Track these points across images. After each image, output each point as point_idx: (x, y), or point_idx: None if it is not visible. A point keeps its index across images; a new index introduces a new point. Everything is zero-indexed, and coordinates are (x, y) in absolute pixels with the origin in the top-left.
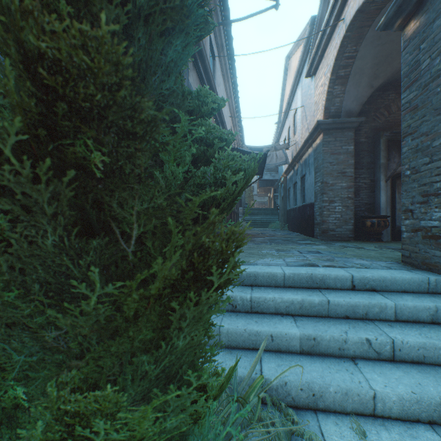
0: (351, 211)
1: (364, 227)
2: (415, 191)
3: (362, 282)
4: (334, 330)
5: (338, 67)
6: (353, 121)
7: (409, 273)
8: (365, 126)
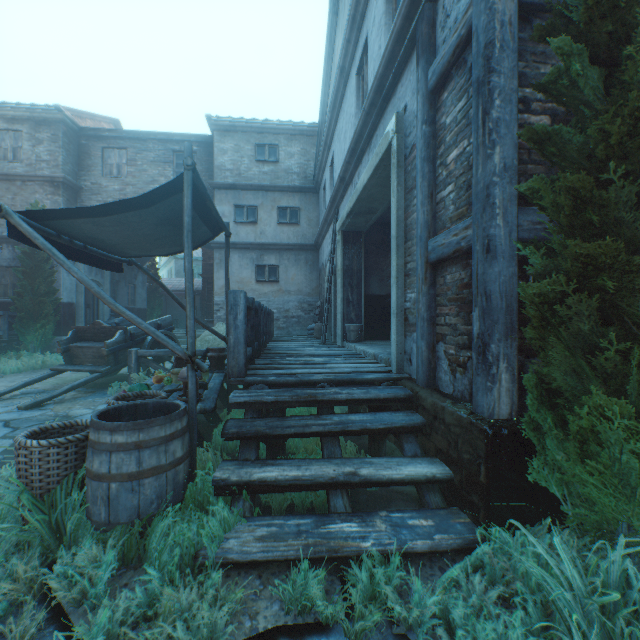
0: None
1: None
2: None
3: None
4: None
5: None
6: None
7: None
8: None
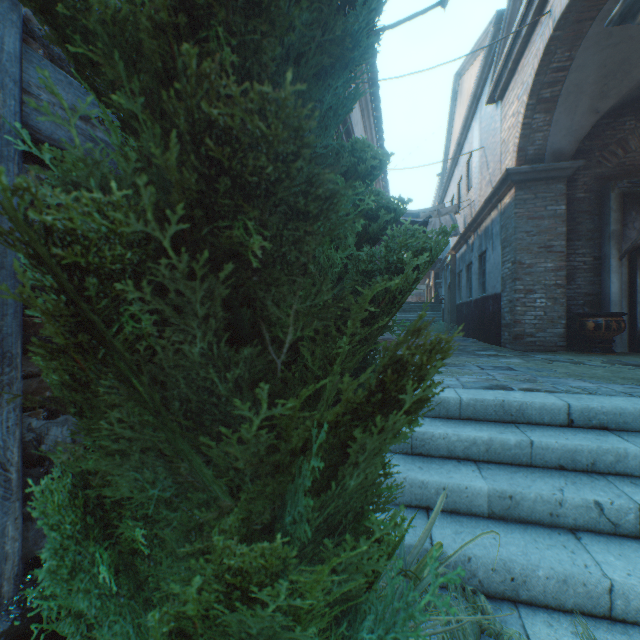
0: (560, 305)
1: (584, 330)
2: None
3: (585, 415)
4: (542, 486)
5: (540, 86)
6: (565, 167)
7: None
8: (584, 173)
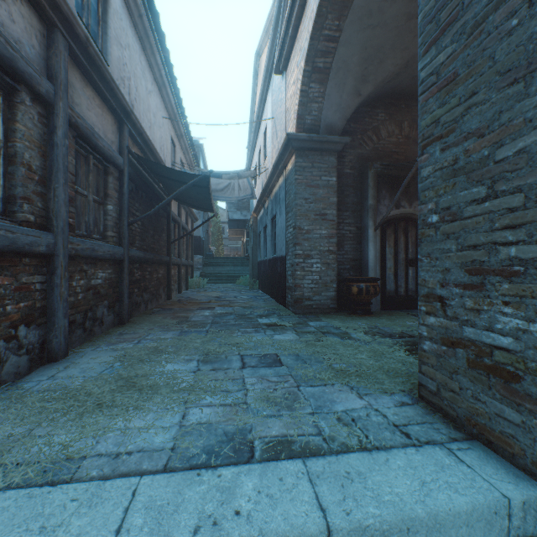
0: (333, 270)
1: (350, 294)
2: (452, 260)
3: None
4: None
5: (315, 53)
6: (336, 141)
7: (457, 469)
8: (350, 152)
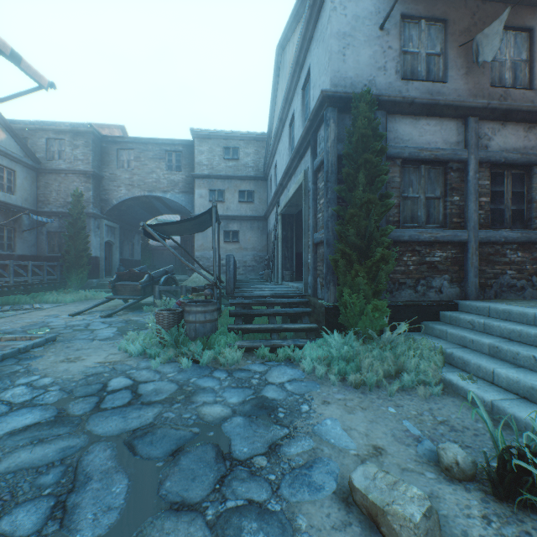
0: None
1: None
2: None
3: None
4: (519, 348)
5: None
6: None
7: None
8: None
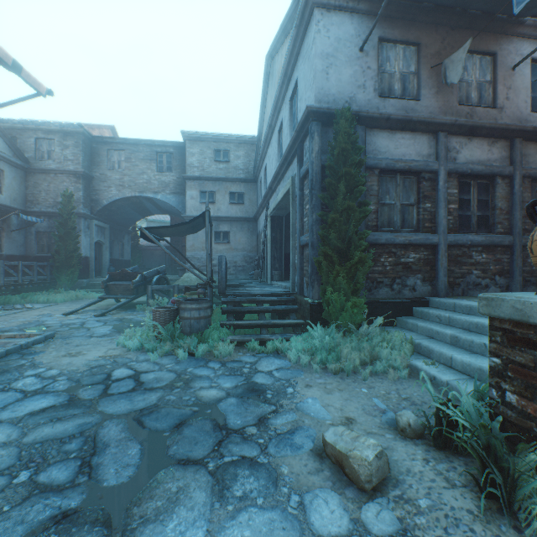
0: None
1: None
2: None
3: None
4: (474, 337)
5: None
6: None
7: None
8: None
